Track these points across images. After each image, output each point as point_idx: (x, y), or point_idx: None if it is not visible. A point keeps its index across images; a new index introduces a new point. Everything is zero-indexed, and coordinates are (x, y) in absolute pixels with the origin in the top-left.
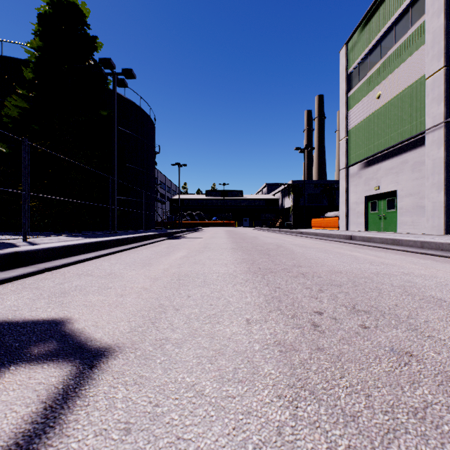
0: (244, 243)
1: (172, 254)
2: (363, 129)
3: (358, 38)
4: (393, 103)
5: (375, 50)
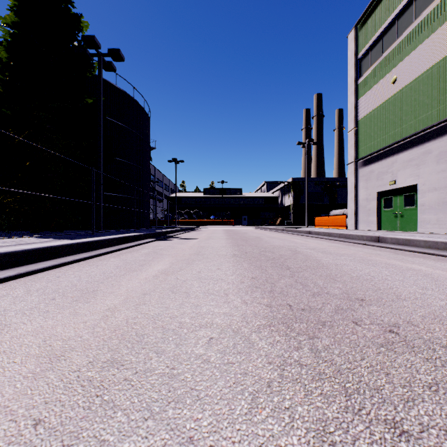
0: (247, 247)
1: (147, 266)
2: (376, 118)
3: (369, 19)
4: (412, 87)
5: (390, 30)
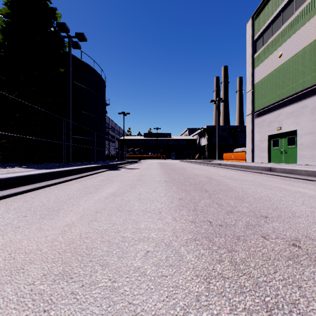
0: (175, 175)
1: (100, 190)
2: (267, 83)
3: (262, 11)
4: (293, 60)
5: (277, 19)
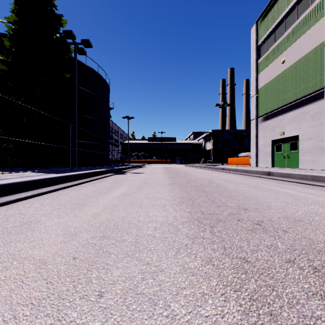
0: (179, 178)
1: (112, 191)
2: (270, 88)
3: (266, 17)
4: (295, 66)
5: (280, 25)
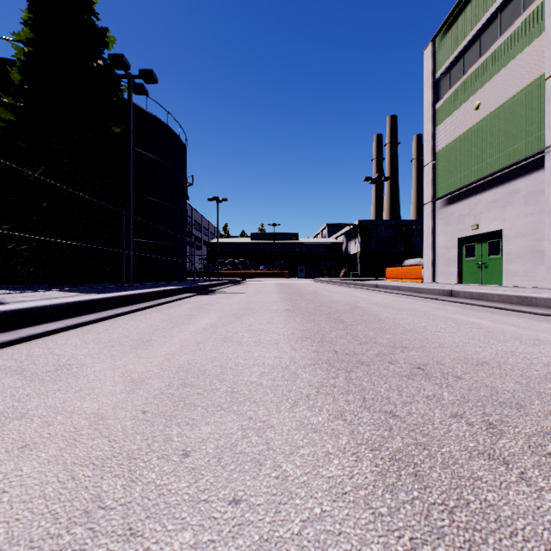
0: (302, 301)
1: (194, 320)
2: (456, 151)
3: (448, 32)
4: (498, 115)
5: (473, 46)
